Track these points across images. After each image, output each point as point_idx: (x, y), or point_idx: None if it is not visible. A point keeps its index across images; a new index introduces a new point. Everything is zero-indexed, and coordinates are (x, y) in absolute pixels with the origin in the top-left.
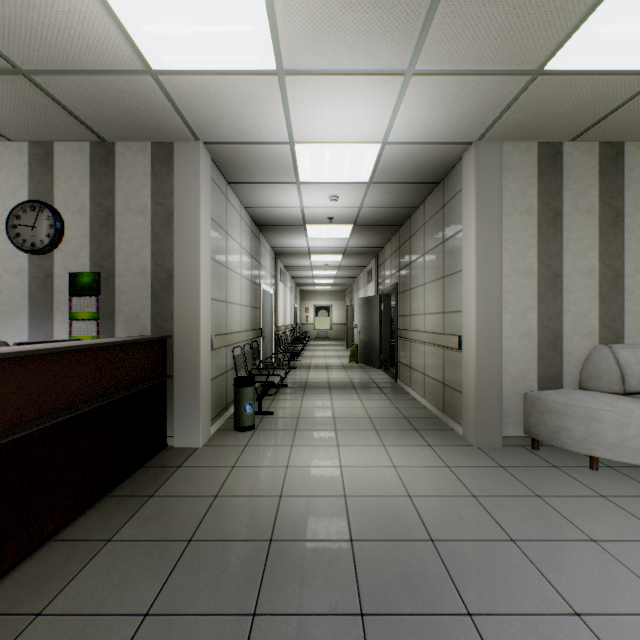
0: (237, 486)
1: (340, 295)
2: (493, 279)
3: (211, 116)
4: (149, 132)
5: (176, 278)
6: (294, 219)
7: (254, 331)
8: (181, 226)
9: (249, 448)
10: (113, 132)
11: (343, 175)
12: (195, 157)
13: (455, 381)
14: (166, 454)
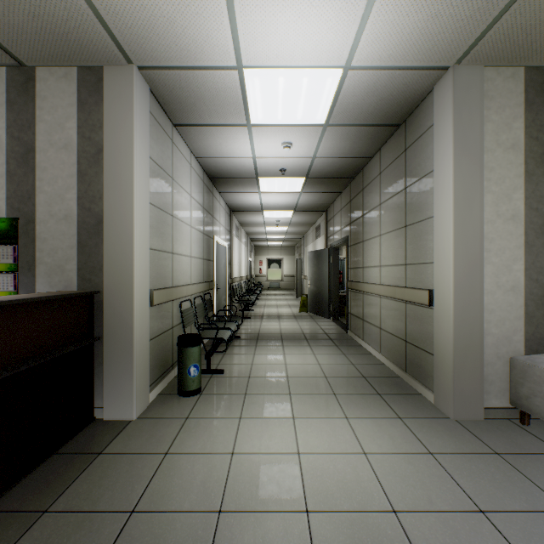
0: (164, 491)
1: (290, 250)
2: (474, 225)
3: (139, 23)
4: (70, 50)
5: (105, 224)
6: (246, 171)
7: (206, 283)
8: (111, 163)
9: (190, 422)
10: (27, 50)
11: (298, 115)
12: (128, 83)
13: (422, 340)
14: (90, 432)
